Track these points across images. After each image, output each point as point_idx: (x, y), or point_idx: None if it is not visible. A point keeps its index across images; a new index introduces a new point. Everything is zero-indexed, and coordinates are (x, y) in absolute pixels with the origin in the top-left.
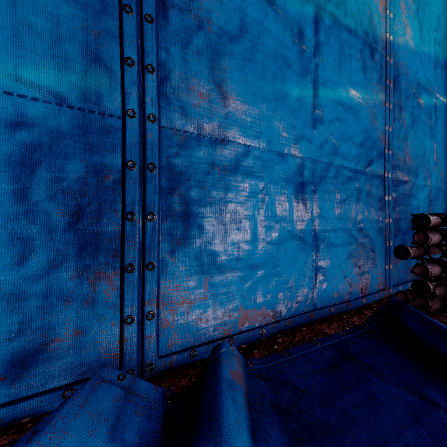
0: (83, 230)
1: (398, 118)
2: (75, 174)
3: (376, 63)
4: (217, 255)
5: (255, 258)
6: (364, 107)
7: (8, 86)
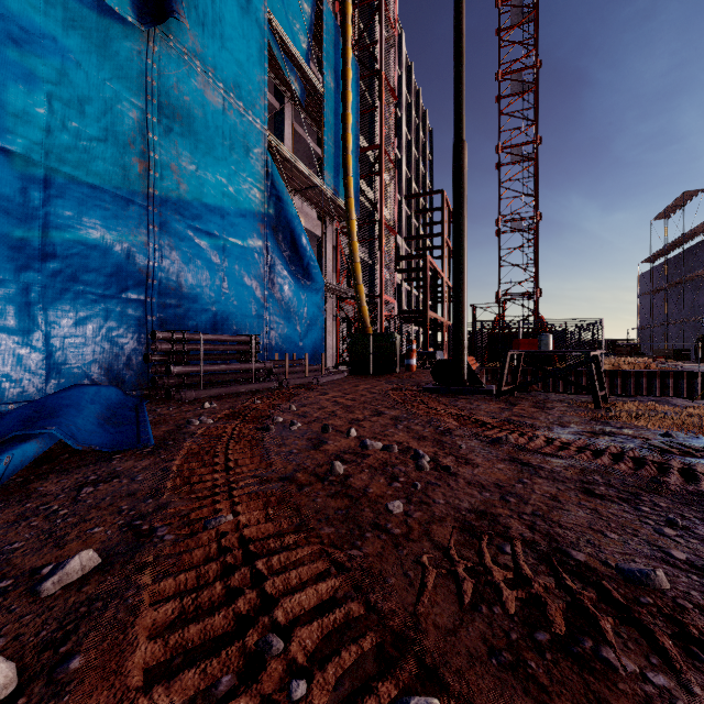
0: None
1: (167, 256)
2: None
3: (135, 213)
4: None
5: None
6: (117, 246)
7: None
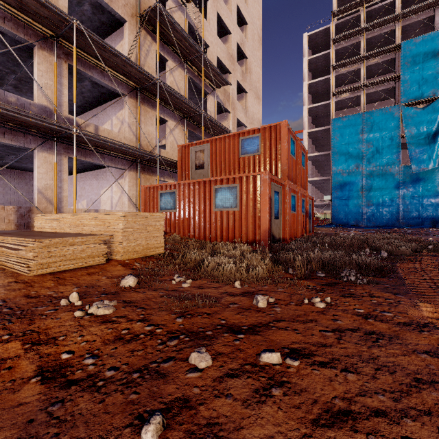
0: (397, 218)
1: None
2: (396, 215)
3: (438, 197)
4: (407, 220)
5: (412, 221)
6: (434, 203)
7: (393, 212)
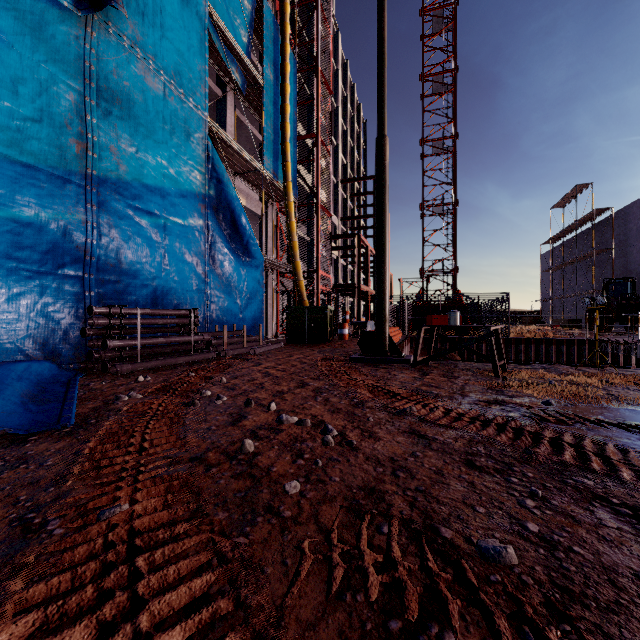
0: None
1: (106, 233)
2: None
3: (72, 192)
4: None
5: None
6: (53, 224)
7: None
